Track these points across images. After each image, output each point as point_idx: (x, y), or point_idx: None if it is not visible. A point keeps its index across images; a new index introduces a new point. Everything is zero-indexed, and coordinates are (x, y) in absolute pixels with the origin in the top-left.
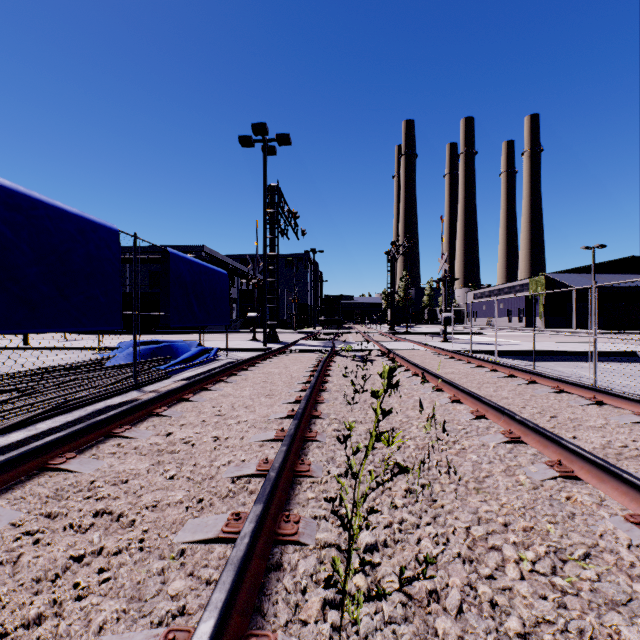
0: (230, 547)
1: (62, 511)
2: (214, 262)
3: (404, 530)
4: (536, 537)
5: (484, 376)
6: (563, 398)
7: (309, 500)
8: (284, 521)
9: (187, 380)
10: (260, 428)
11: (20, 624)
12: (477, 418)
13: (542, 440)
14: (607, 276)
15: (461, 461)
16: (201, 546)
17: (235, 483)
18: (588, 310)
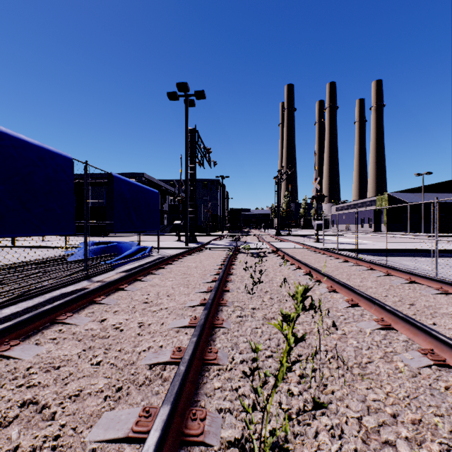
0: (138, 448)
1: None
2: (151, 185)
3: (302, 423)
4: (426, 431)
5: (350, 269)
6: (416, 288)
7: (215, 390)
8: (191, 419)
9: (126, 272)
10: (177, 315)
11: None
12: (352, 306)
13: (412, 328)
14: (432, 194)
15: (344, 346)
16: (111, 446)
17: (151, 370)
18: (418, 219)
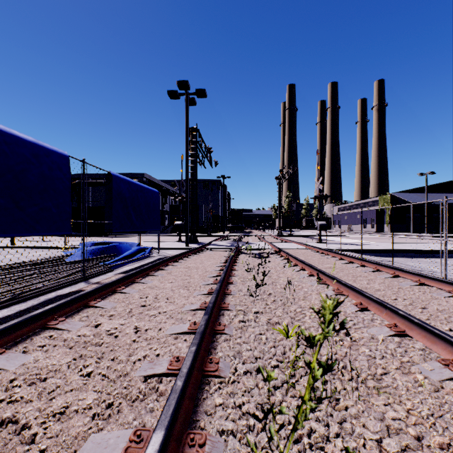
0: None
1: None
2: (152, 185)
3: (315, 447)
4: None
5: (356, 270)
6: (426, 290)
7: (216, 408)
8: (188, 445)
9: (124, 273)
10: (176, 319)
11: None
12: (361, 310)
13: (429, 336)
14: (435, 195)
15: (355, 355)
16: None
17: (146, 383)
18: (421, 219)
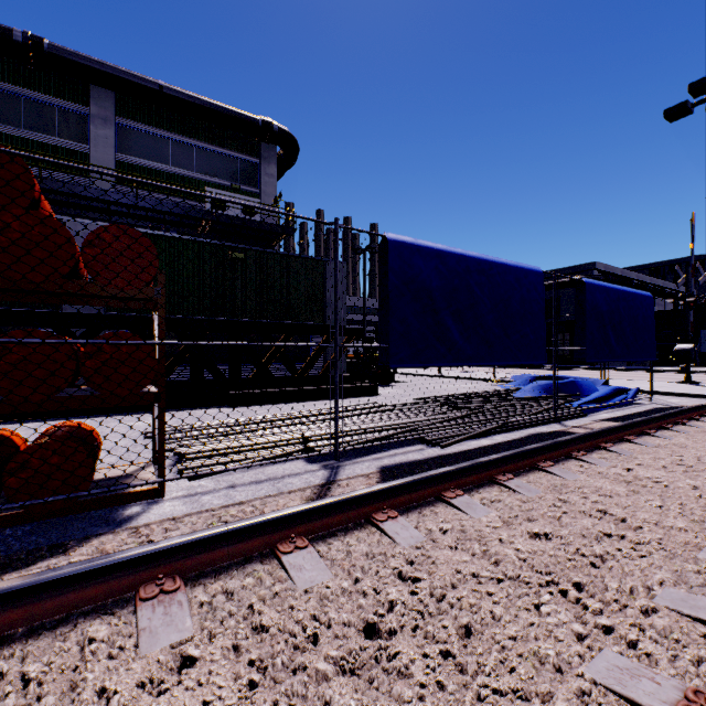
0: None
1: (569, 500)
2: (610, 280)
3: None
4: None
5: None
6: None
7: None
8: None
9: (611, 421)
10: None
11: (593, 553)
12: None
13: None
14: None
15: None
16: None
17: None
18: None
